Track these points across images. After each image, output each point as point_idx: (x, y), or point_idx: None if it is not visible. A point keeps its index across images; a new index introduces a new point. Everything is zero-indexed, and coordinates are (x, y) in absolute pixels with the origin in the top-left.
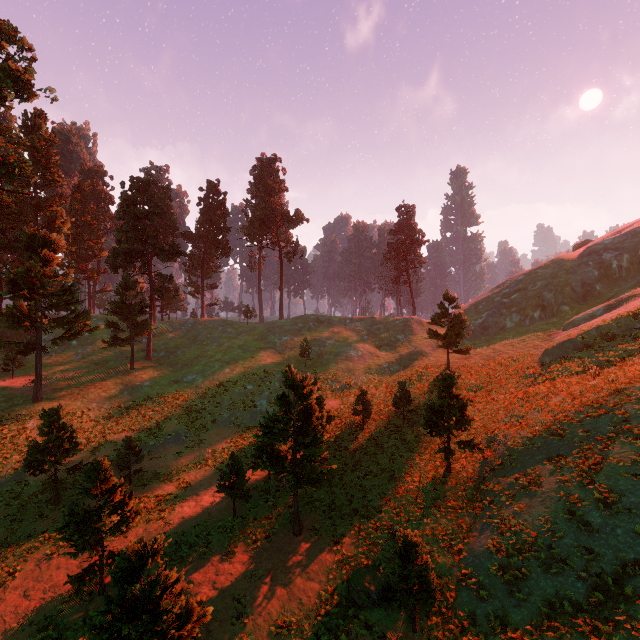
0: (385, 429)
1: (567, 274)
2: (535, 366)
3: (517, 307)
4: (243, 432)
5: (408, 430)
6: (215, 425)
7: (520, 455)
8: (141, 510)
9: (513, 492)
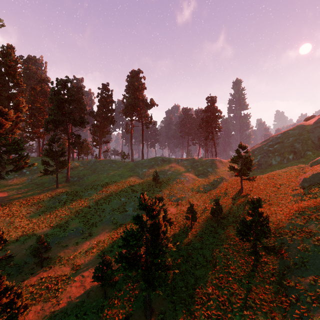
0: (206, 229)
1: (308, 133)
2: (298, 188)
3: (278, 152)
4: (117, 228)
5: (221, 231)
6: (101, 223)
7: (311, 258)
8: (29, 304)
9: (316, 294)
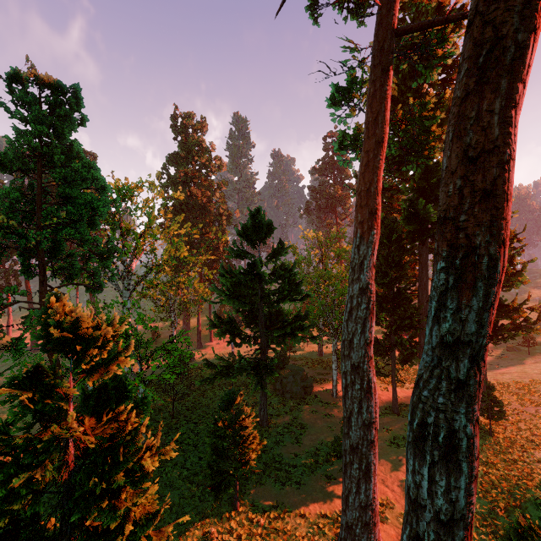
0: None
1: None
2: None
3: None
4: None
5: None
6: None
7: None
8: None
9: None
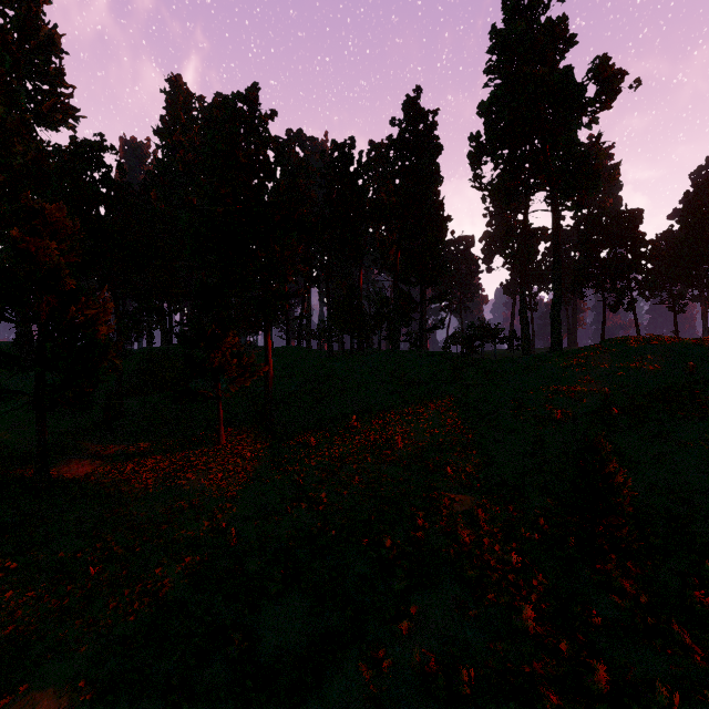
0: None
1: None
2: None
3: None
4: None
5: None
6: None
7: None
8: None
9: None
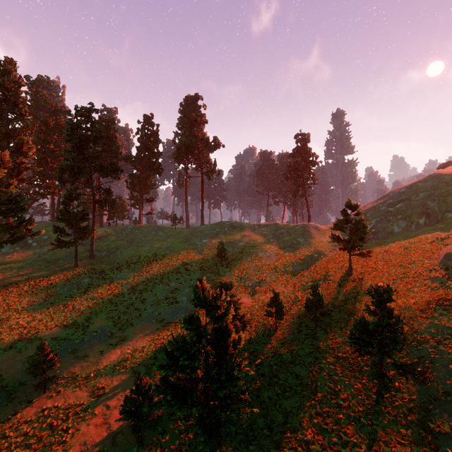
0: (298, 331)
1: (448, 186)
2: (438, 269)
3: (403, 215)
4: (164, 328)
5: (322, 335)
6: (140, 320)
7: None
8: None
9: None
